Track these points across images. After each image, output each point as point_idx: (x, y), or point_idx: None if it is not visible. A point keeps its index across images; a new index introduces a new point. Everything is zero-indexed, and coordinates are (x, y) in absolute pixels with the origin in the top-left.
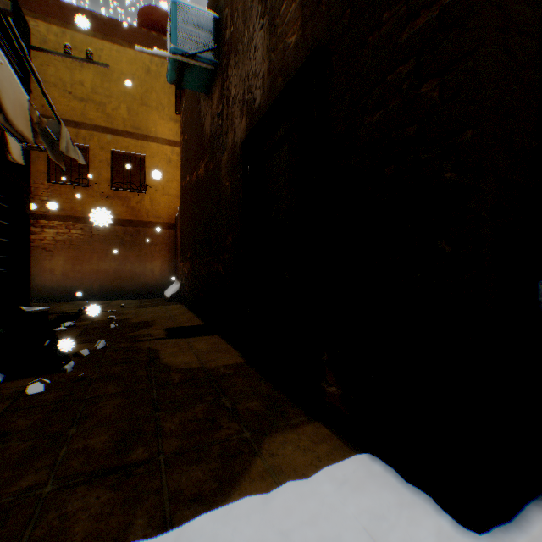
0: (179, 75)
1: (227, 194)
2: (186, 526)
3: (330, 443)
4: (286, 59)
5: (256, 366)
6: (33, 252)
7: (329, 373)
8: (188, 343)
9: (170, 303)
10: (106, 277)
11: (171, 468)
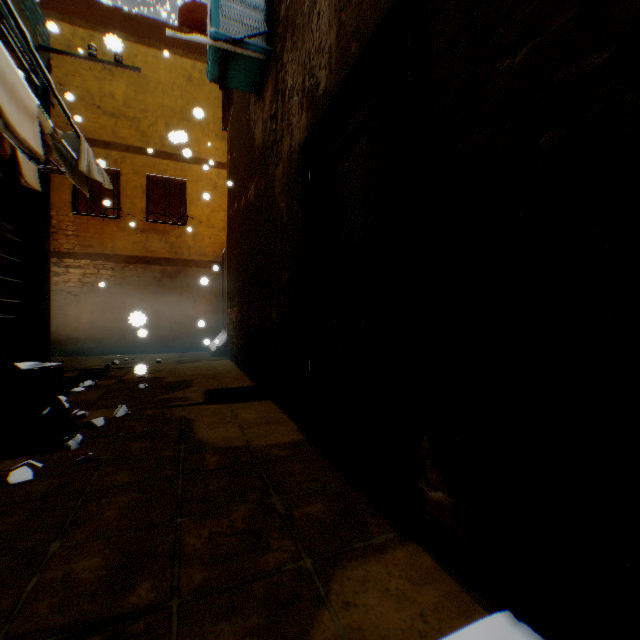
0: (222, 70)
1: (282, 218)
2: None
3: (439, 584)
4: (363, 15)
5: (320, 446)
6: (56, 297)
7: (433, 469)
8: (232, 411)
9: (215, 358)
10: (140, 326)
11: (186, 626)
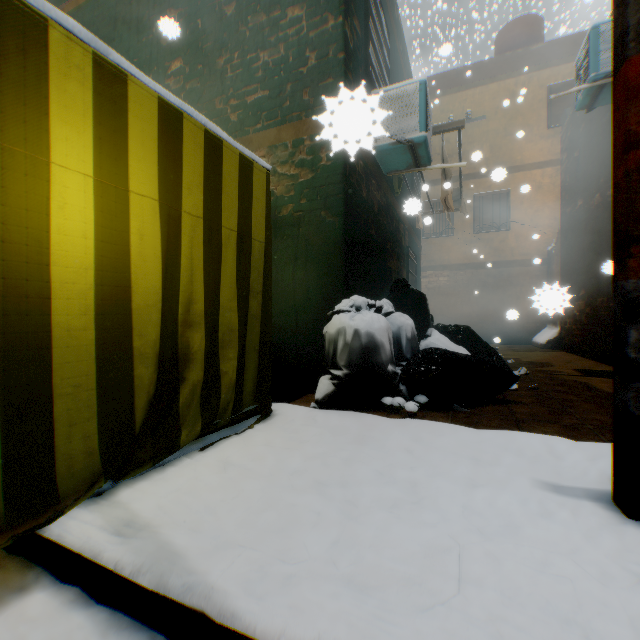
0: (592, 98)
1: None
2: None
3: None
4: None
5: None
6: None
7: None
8: None
9: (547, 350)
10: (468, 321)
11: None
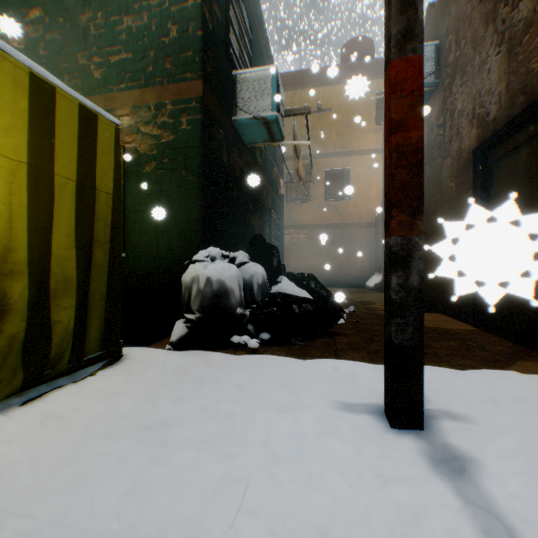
0: None
1: (450, 193)
2: (475, 370)
3: None
4: (528, 81)
5: (490, 332)
6: None
7: None
8: None
9: (374, 292)
10: (321, 269)
11: (449, 358)
